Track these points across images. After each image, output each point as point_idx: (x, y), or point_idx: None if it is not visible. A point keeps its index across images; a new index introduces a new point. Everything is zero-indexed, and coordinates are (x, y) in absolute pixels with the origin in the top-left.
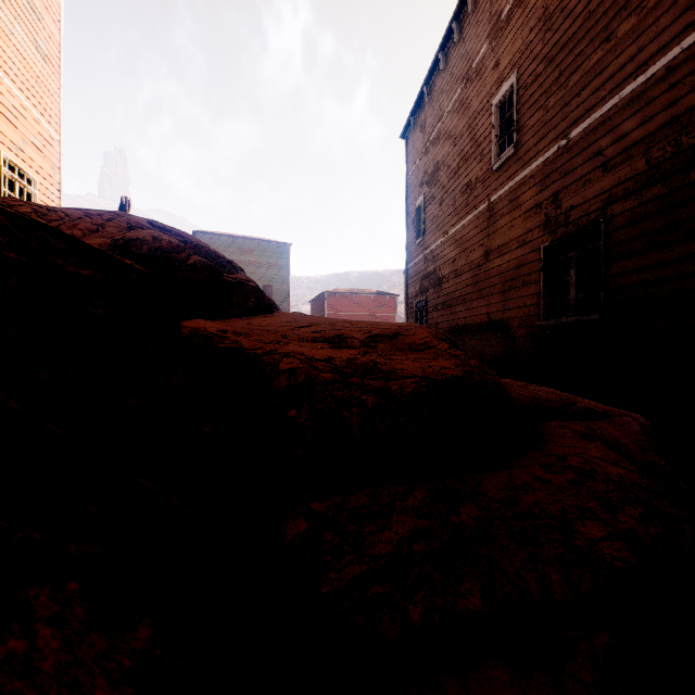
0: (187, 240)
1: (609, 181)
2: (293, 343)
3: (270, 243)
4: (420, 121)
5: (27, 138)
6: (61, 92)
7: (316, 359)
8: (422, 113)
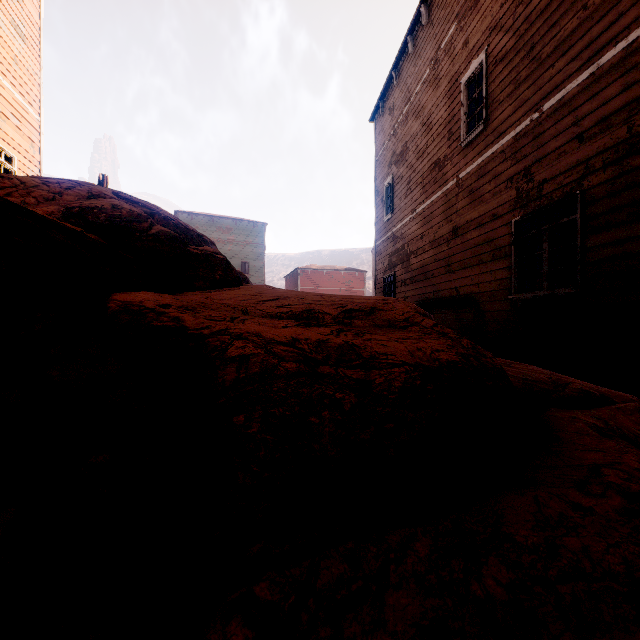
0: (154, 212)
1: (586, 152)
2: (251, 320)
3: (247, 223)
4: (389, 104)
5: (5, 115)
6: (41, 73)
7: (276, 342)
8: (391, 96)
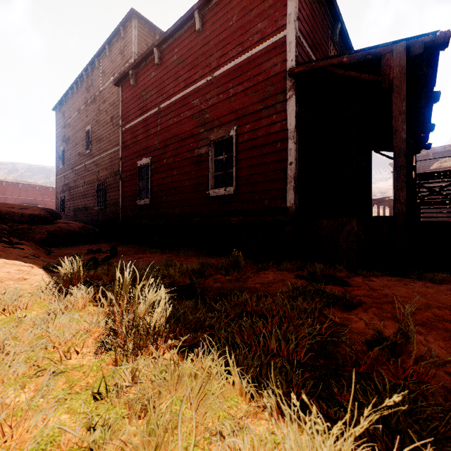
0: None
1: (106, 173)
2: (3, 208)
3: None
4: (63, 110)
5: None
6: None
7: (9, 210)
8: (63, 107)
